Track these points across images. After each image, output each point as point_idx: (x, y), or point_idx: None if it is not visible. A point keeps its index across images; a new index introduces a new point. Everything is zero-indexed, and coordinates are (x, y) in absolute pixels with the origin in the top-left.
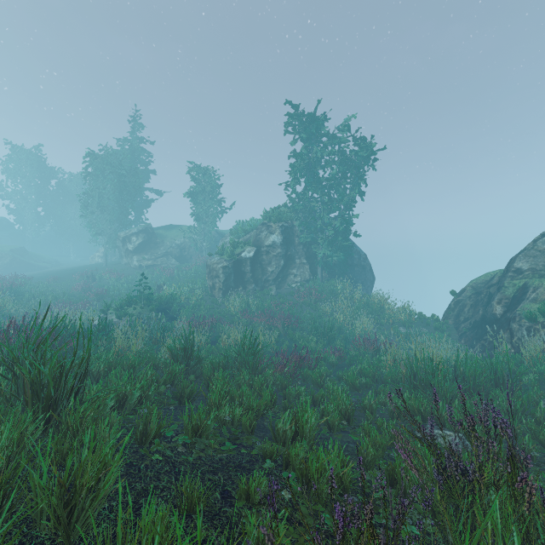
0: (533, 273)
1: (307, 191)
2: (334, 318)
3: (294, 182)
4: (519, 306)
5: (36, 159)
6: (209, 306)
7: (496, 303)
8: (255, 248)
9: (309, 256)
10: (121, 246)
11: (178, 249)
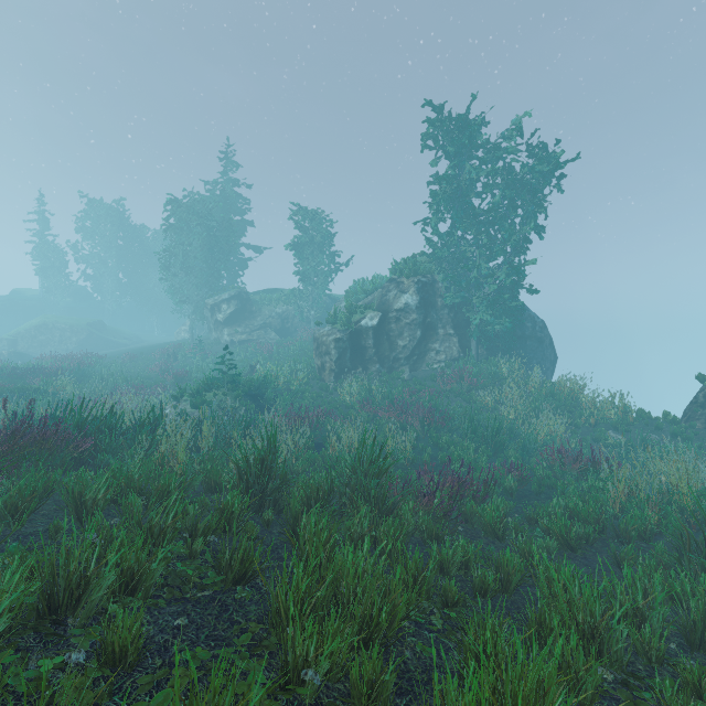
0: None
1: (455, 230)
2: (498, 415)
3: (435, 218)
4: None
5: (116, 215)
6: (315, 393)
7: None
8: (380, 313)
9: (458, 325)
10: (209, 317)
11: (279, 319)
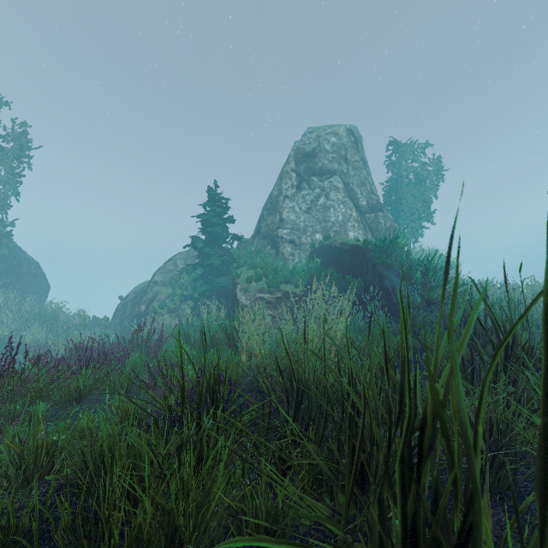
0: (163, 284)
1: None
2: None
3: None
4: (152, 305)
5: None
6: None
7: (142, 304)
8: None
9: None
10: None
11: None
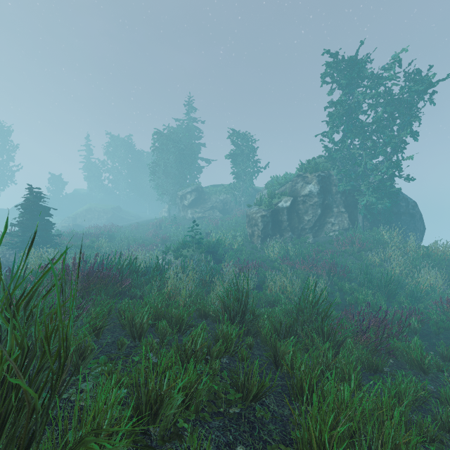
0: None
1: (346, 138)
2: (384, 270)
3: (331, 131)
4: None
5: (126, 144)
6: (249, 251)
7: None
8: (292, 198)
9: (348, 205)
10: (179, 202)
11: (221, 203)
